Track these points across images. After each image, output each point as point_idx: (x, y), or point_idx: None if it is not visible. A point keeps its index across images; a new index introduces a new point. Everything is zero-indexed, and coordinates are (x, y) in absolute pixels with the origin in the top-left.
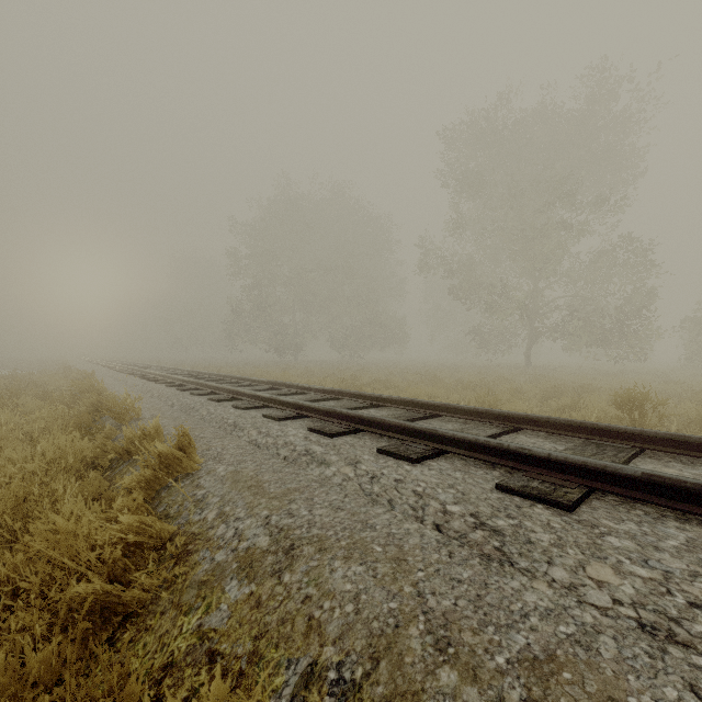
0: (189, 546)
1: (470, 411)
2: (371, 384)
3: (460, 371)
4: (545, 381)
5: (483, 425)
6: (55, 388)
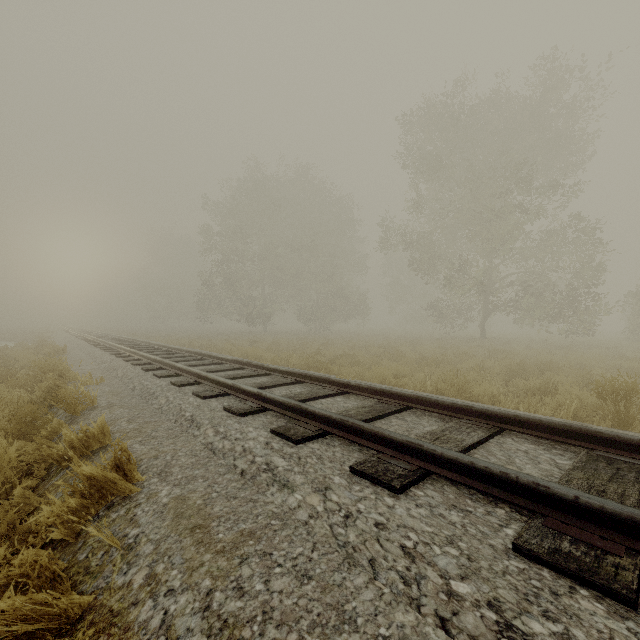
0: (100, 638)
1: (447, 406)
2: (336, 359)
3: (419, 343)
4: (505, 356)
5: (464, 424)
6: (23, 365)
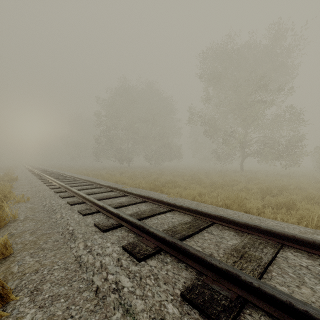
0: None
1: (241, 224)
2: (166, 184)
3: (209, 173)
4: (258, 182)
5: (255, 239)
6: None
